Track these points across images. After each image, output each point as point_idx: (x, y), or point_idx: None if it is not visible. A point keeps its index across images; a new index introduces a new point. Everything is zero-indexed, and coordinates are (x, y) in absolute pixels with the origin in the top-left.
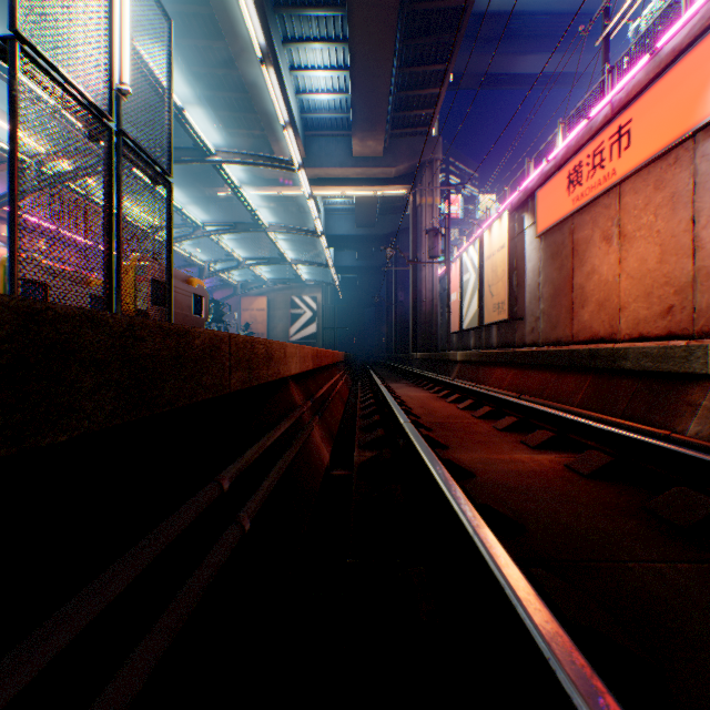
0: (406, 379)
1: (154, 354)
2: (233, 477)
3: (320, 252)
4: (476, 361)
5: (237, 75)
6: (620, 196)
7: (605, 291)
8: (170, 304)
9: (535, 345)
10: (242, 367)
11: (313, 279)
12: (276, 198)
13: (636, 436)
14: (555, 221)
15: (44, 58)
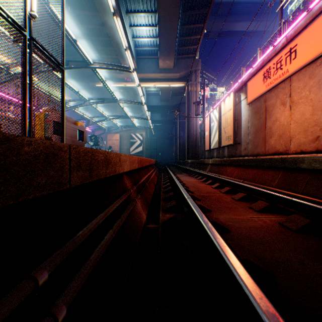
0: (184, 172)
1: None
2: (55, 264)
3: (144, 113)
4: (218, 163)
5: (105, 29)
6: (290, 83)
7: (282, 129)
8: (63, 134)
9: (246, 156)
10: (83, 169)
11: (141, 125)
12: (124, 88)
13: None
14: (256, 96)
15: None
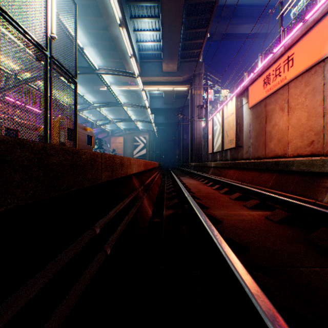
0: (187, 175)
1: (58, 163)
2: (102, 226)
3: (147, 116)
4: (220, 166)
5: (109, 34)
6: (288, 89)
7: (281, 134)
8: (76, 139)
9: (248, 159)
10: (108, 170)
11: (144, 128)
12: (127, 91)
13: (300, 203)
14: (257, 101)
15: (13, 19)
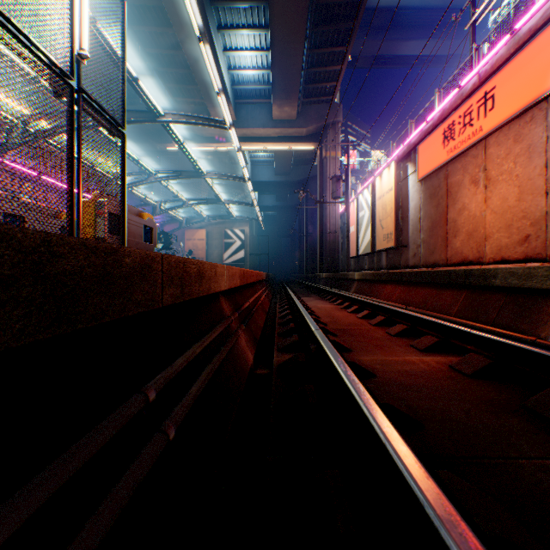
0: (315, 294)
1: (76, 271)
2: (160, 386)
3: (247, 194)
4: (370, 279)
5: (182, 55)
6: (486, 148)
7: (473, 223)
8: (123, 233)
9: (416, 267)
10: (174, 284)
11: (242, 215)
12: (213, 152)
13: (511, 342)
14: (433, 168)
15: (12, 23)
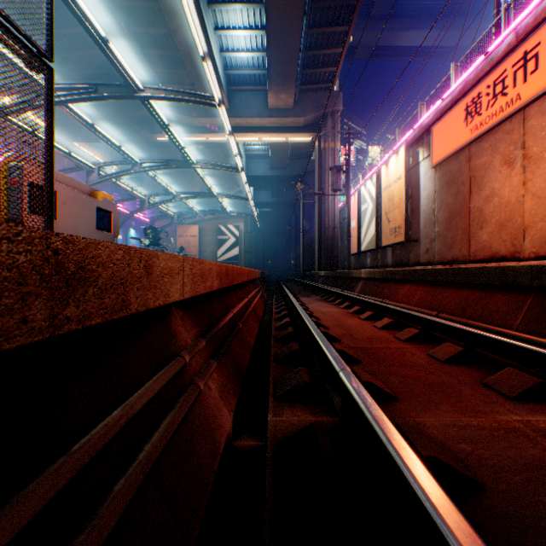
0: (314, 294)
1: None
2: None
3: (241, 189)
4: (380, 278)
5: (170, 34)
6: (525, 120)
7: (506, 212)
8: (50, 212)
9: (430, 264)
10: None
11: (236, 211)
12: (206, 145)
13: None
14: (451, 151)
15: None
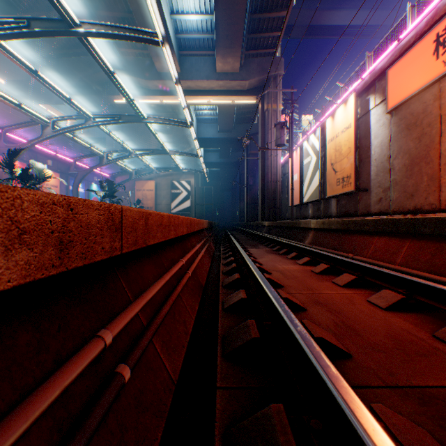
0: (262, 244)
1: None
2: None
3: (193, 149)
4: (338, 228)
5: None
6: None
7: None
8: None
9: (383, 214)
10: None
11: (188, 168)
12: (161, 109)
13: None
14: (415, 90)
15: None
